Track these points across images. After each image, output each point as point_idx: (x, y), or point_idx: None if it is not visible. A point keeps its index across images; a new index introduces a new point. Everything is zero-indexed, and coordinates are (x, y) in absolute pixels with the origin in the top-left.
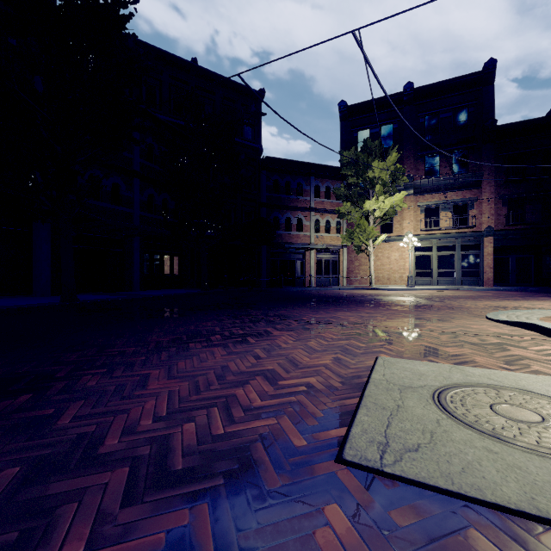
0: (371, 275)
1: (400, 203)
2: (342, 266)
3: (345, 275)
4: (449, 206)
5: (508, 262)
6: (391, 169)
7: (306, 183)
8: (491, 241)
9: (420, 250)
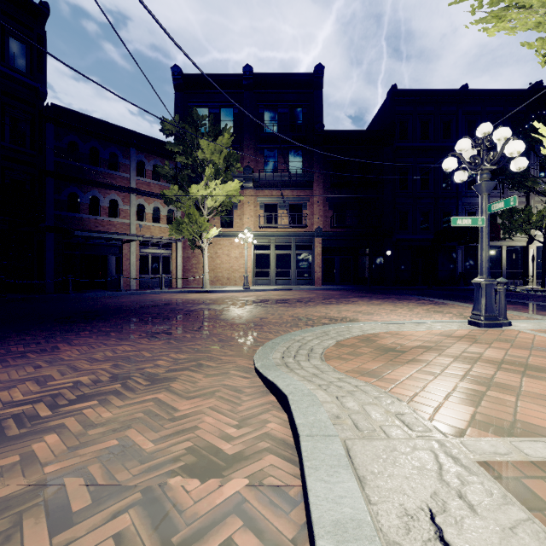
0: (203, 274)
1: (237, 194)
2: (176, 264)
3: (180, 275)
4: (286, 204)
5: (334, 262)
6: (224, 152)
7: (123, 155)
8: (320, 242)
9: (260, 248)
